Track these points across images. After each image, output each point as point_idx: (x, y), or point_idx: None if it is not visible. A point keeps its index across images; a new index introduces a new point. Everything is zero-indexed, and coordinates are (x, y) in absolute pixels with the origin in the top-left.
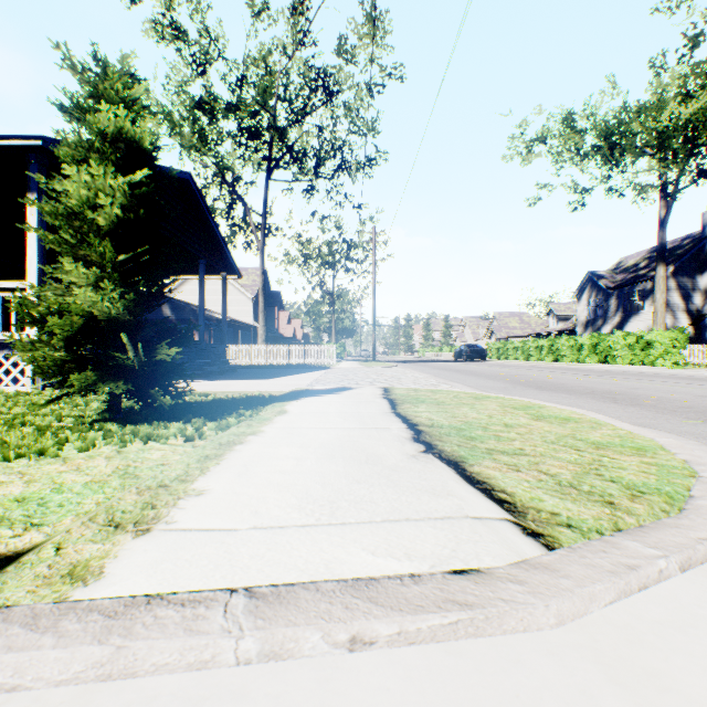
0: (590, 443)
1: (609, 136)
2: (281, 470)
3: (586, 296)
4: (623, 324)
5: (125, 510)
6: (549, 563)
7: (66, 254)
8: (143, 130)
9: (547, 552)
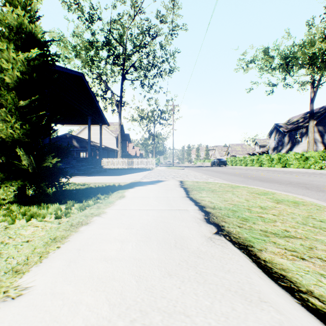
0: None
1: (286, 58)
2: (105, 256)
3: (273, 136)
4: (291, 149)
5: None
6: None
7: None
8: (37, 27)
9: None
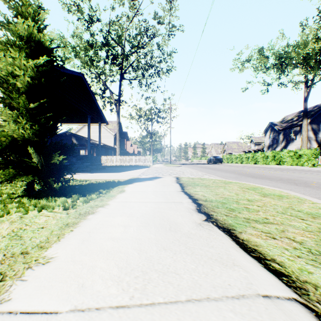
0: (306, 213)
1: (280, 58)
2: (112, 236)
3: (268, 134)
4: (286, 146)
5: None
6: None
7: (0, 103)
8: (44, 36)
9: None
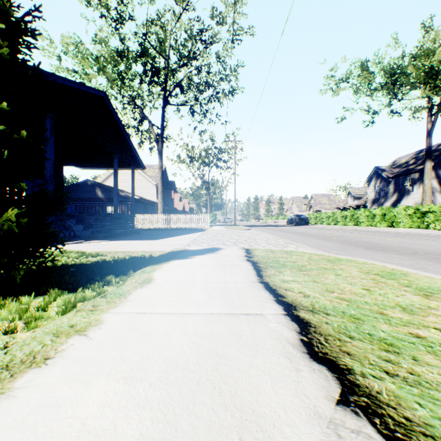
0: None
1: (392, 75)
2: None
3: (373, 183)
4: (398, 201)
5: None
6: None
7: None
8: None
9: None
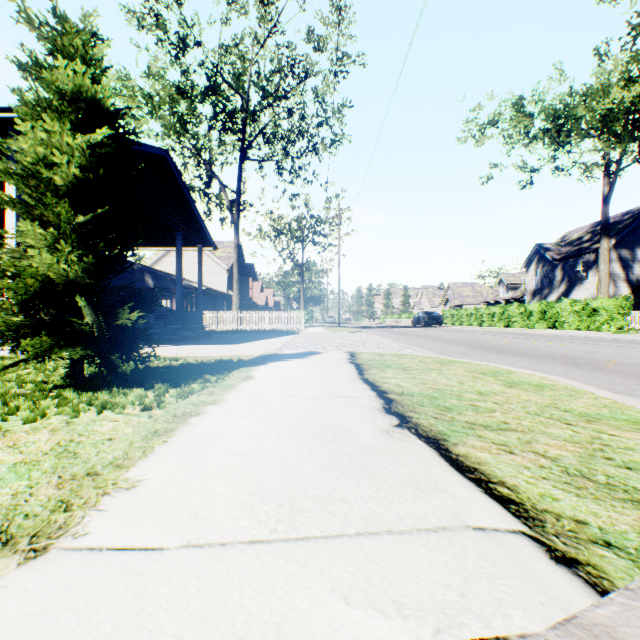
0: (578, 415)
1: (556, 119)
2: (236, 450)
3: (533, 267)
4: (568, 292)
5: (29, 514)
6: (612, 626)
7: (23, 215)
8: (104, 89)
9: (599, 600)
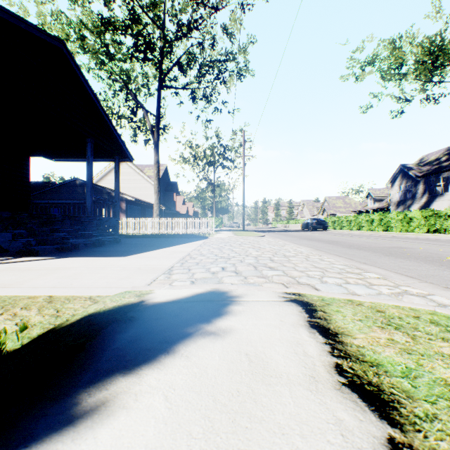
0: None
1: (432, 52)
2: None
3: (397, 183)
4: (430, 203)
5: None
6: None
7: None
8: None
9: None
